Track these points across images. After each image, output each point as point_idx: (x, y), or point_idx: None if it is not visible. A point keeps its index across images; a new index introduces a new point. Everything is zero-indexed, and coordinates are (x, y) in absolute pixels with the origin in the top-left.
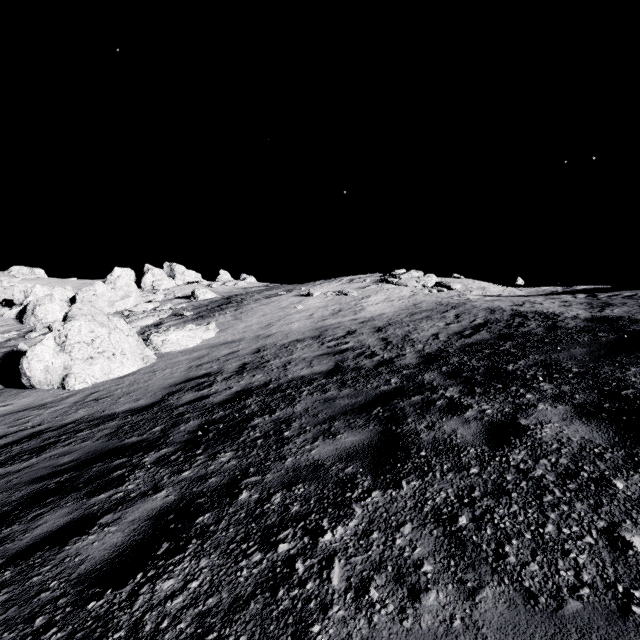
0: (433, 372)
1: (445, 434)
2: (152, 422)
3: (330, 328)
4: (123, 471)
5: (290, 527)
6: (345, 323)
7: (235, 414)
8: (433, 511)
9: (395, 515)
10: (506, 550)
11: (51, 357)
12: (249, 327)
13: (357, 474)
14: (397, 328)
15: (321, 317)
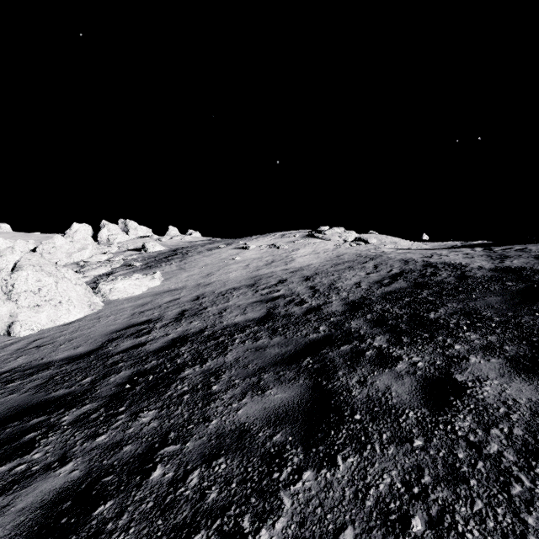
0: (359, 320)
1: (379, 392)
2: (84, 372)
3: (264, 277)
4: (36, 433)
5: (203, 528)
6: (277, 273)
7: (167, 364)
8: (378, 507)
9: (332, 512)
10: None
11: None
12: (191, 276)
13: (286, 444)
14: (323, 277)
15: (256, 267)
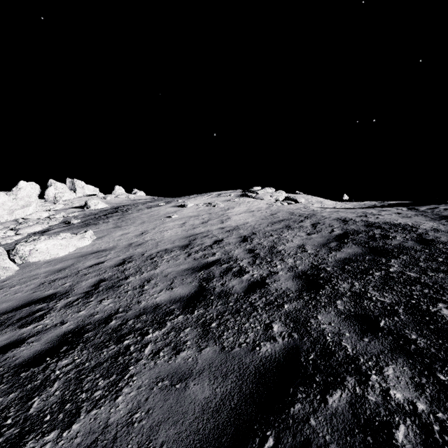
0: (328, 312)
1: None
2: None
3: (199, 237)
4: None
5: None
6: (213, 231)
7: (10, 414)
8: None
9: None
10: None
11: None
12: (125, 235)
13: None
14: (262, 238)
15: (192, 225)
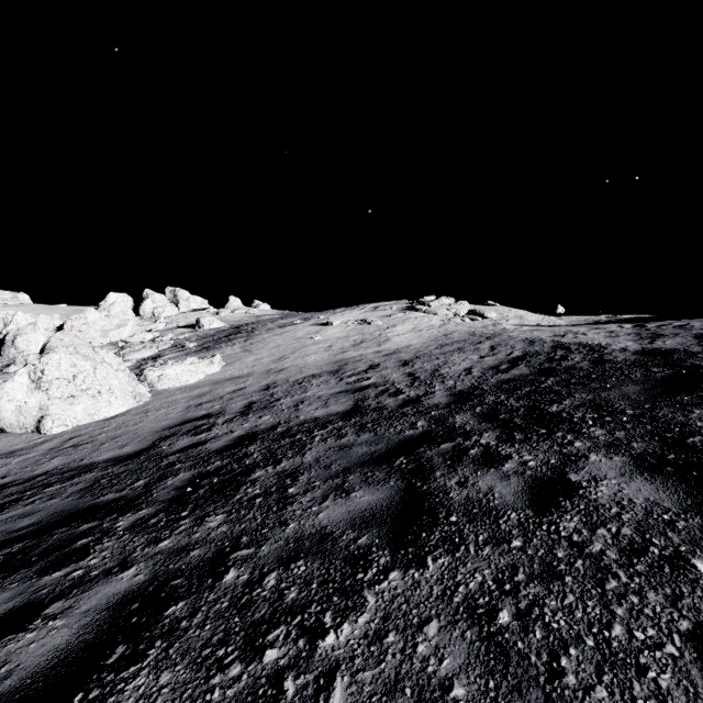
0: (466, 413)
1: (480, 493)
2: (135, 474)
3: (350, 361)
4: (89, 539)
5: (283, 624)
6: (367, 356)
7: (234, 465)
8: (466, 602)
9: (417, 607)
10: (562, 664)
11: (24, 396)
12: (259, 360)
13: (372, 547)
14: (425, 362)
15: (341, 349)
